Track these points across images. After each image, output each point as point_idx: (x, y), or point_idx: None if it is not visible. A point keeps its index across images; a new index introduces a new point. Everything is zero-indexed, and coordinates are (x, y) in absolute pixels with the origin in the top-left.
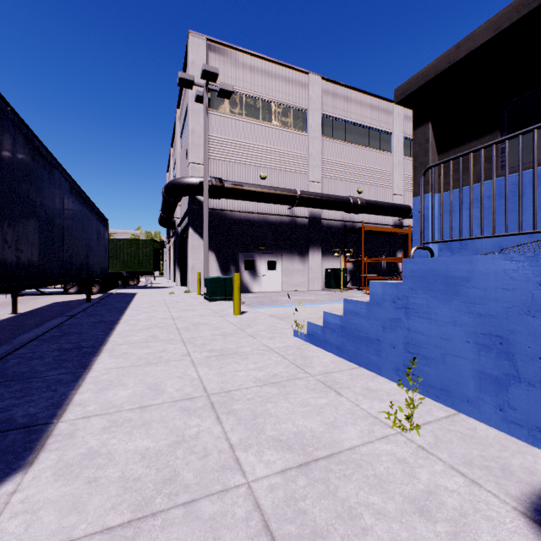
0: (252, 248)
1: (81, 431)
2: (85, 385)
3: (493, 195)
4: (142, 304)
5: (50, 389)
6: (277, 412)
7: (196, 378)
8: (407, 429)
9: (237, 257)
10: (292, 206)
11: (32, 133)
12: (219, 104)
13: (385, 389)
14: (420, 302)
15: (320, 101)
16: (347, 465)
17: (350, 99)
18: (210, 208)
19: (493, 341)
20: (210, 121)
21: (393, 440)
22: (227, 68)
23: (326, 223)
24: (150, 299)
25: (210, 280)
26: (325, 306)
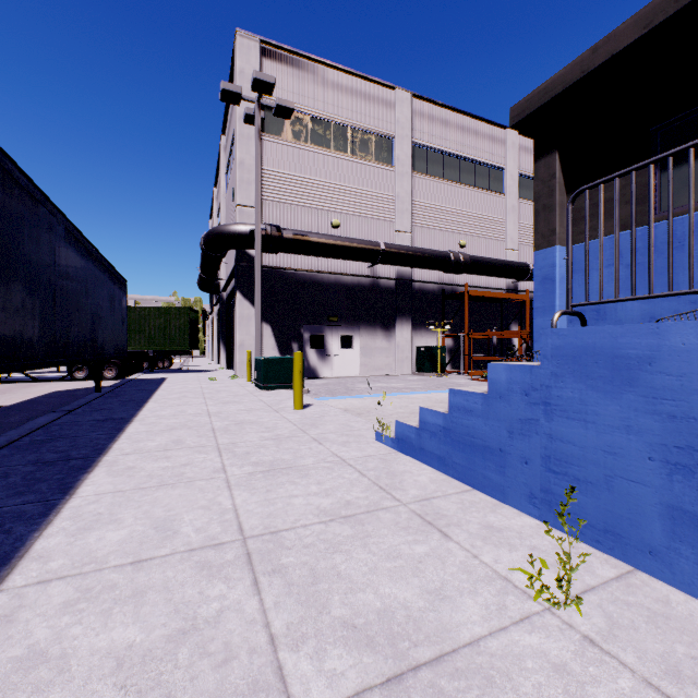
0: (320, 320)
1: (27, 610)
2: (58, 521)
3: (689, 228)
4: (170, 394)
5: (1, 529)
6: (350, 569)
7: (229, 509)
8: (560, 603)
9: (301, 331)
10: (373, 264)
11: (2, 151)
12: (276, 127)
13: (515, 526)
14: (569, 395)
15: (411, 126)
16: (468, 679)
17: (450, 123)
18: (264, 265)
19: (696, 460)
20: (265, 150)
21: (540, 625)
22: (288, 80)
23: (419, 286)
24: (183, 387)
25: (262, 361)
26: (418, 396)
